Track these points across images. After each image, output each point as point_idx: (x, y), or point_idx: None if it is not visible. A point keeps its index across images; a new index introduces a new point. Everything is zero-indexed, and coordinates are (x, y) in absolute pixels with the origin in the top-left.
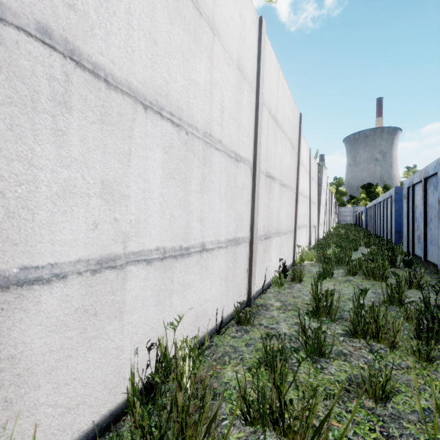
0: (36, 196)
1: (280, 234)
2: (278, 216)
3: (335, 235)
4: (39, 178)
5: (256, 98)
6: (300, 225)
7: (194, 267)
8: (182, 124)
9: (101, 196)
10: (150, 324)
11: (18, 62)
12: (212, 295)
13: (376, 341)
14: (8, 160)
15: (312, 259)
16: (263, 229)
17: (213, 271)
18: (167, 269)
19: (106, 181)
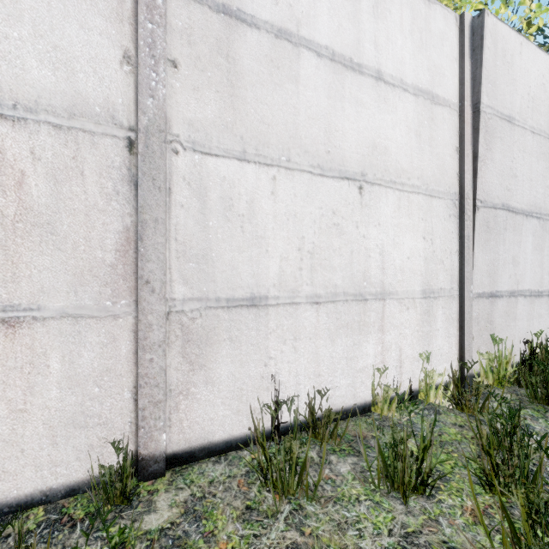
0: (498, 265)
1: None
2: None
3: None
4: (499, 258)
5: None
6: None
7: (544, 305)
8: (541, 216)
9: (512, 263)
10: (524, 331)
11: (497, 220)
12: None
13: None
14: (495, 254)
15: None
16: None
17: None
18: (531, 302)
19: (513, 256)
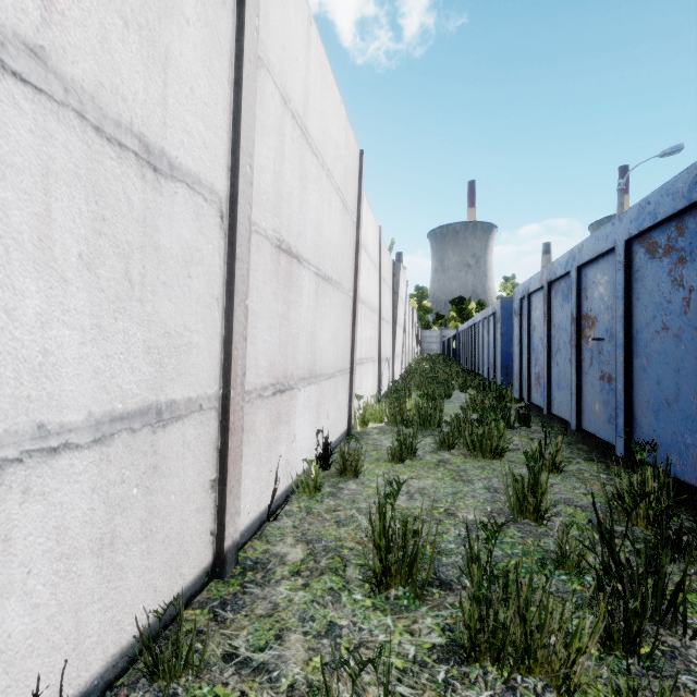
0: None
1: (317, 378)
2: (312, 342)
3: (418, 372)
4: None
5: (236, 32)
6: (362, 359)
7: None
8: None
9: None
10: None
11: None
12: (3, 641)
13: (524, 670)
14: None
15: (382, 419)
16: (270, 372)
17: (4, 548)
18: None
19: None
